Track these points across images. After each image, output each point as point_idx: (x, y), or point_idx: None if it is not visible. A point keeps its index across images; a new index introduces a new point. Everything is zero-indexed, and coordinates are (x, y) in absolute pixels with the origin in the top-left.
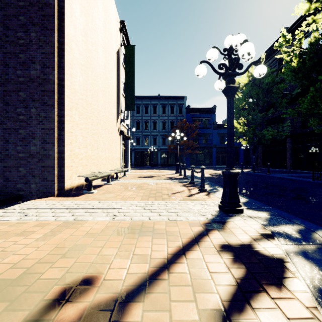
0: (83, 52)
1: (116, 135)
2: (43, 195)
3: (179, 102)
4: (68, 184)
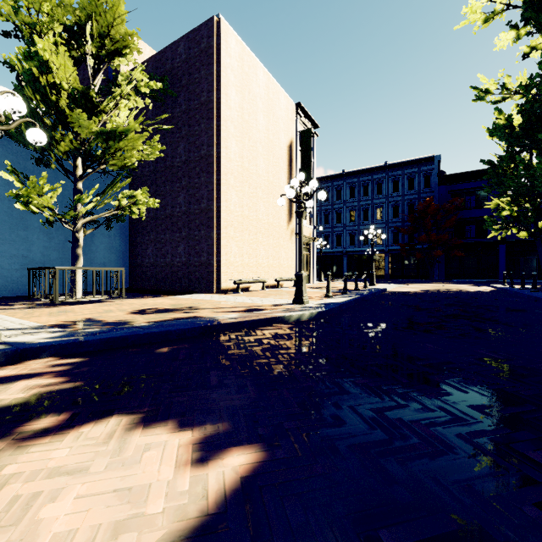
0: (239, 175)
1: (288, 240)
2: (208, 293)
3: (424, 168)
4: (223, 286)
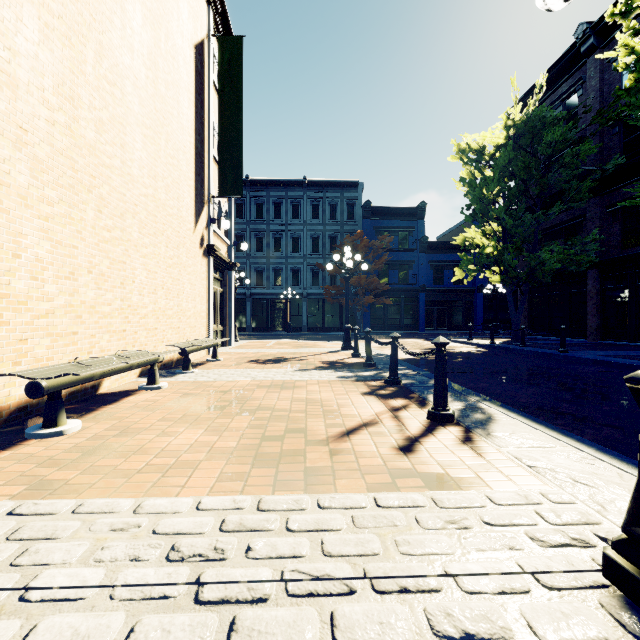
0: None
1: (195, 255)
2: None
3: (347, 194)
4: None
